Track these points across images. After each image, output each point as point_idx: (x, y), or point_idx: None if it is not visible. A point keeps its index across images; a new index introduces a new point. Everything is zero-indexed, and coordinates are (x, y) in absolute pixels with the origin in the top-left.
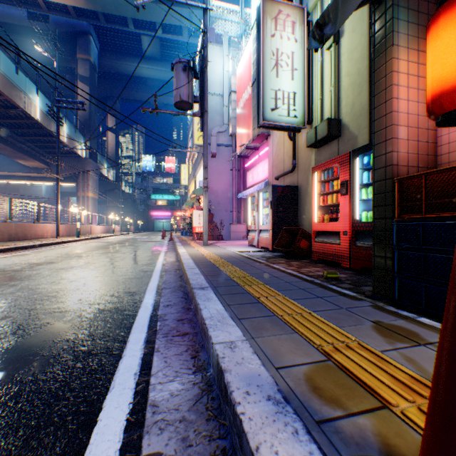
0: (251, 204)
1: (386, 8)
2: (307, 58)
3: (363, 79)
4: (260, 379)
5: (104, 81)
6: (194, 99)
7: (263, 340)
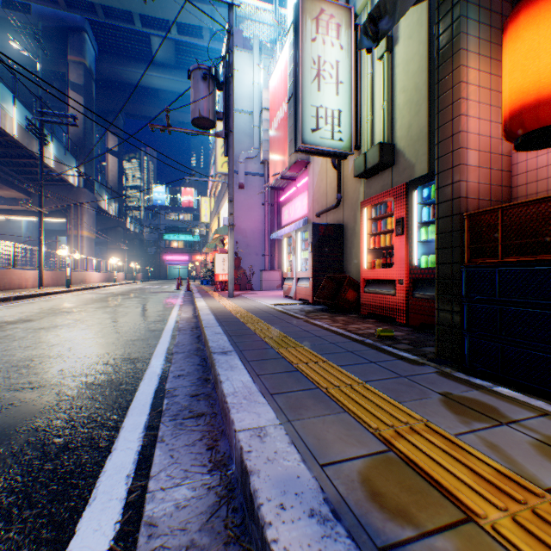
0: (288, 247)
1: (453, 4)
2: (355, 70)
3: (421, 96)
4: (299, 483)
5: (103, 91)
6: (217, 115)
7: (303, 425)
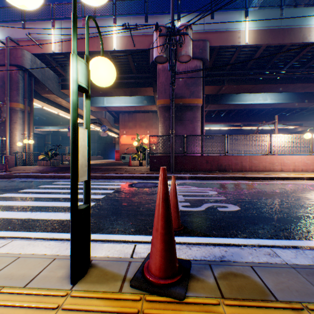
0: None
1: None
2: None
3: None
4: (237, 256)
5: None
6: None
7: (290, 271)
